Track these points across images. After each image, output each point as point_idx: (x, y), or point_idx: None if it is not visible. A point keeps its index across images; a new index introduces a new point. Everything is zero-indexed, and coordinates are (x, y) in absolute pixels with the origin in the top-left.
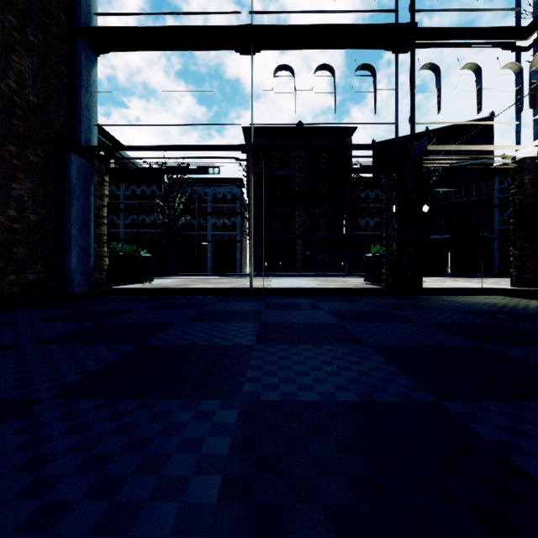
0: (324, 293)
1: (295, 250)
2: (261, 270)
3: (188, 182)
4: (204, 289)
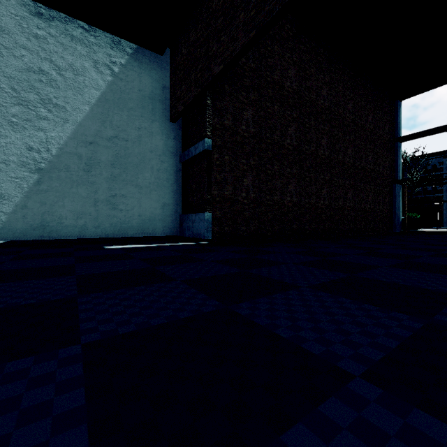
0: None
1: None
2: None
3: (422, 158)
4: None
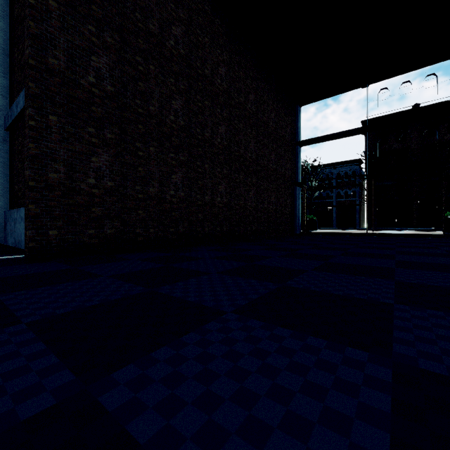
0: (406, 236)
1: (411, 210)
2: (377, 225)
3: (319, 167)
4: (345, 233)
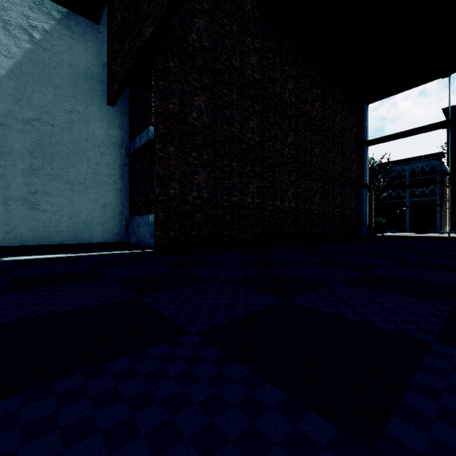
0: None
1: None
2: None
3: (388, 165)
4: (421, 236)
